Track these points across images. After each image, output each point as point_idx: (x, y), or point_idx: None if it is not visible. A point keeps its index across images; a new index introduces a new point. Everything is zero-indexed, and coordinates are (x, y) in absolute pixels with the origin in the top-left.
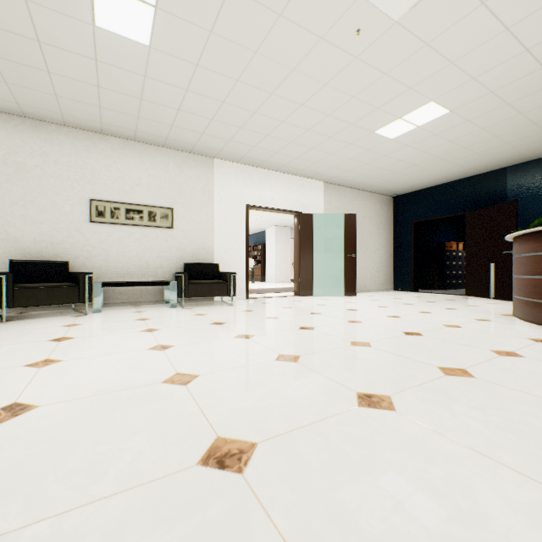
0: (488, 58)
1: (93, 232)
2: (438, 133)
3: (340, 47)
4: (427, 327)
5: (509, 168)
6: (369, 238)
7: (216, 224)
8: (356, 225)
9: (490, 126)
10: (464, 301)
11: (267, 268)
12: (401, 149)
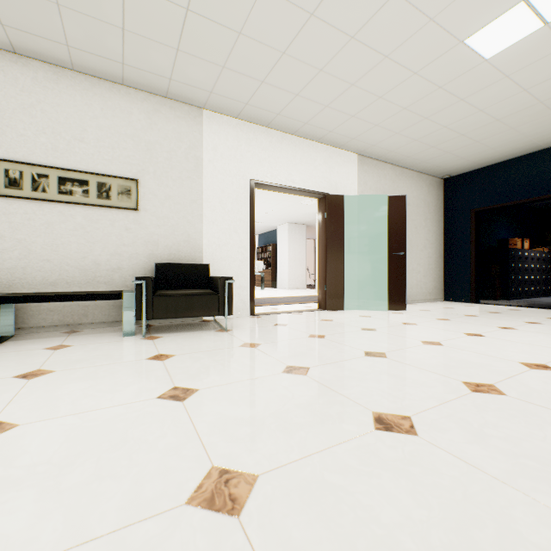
0: None
1: (0, 212)
2: None
3: None
4: None
5: None
6: (415, 232)
7: (206, 207)
8: None
9: None
10: None
11: (278, 272)
12: (492, 84)
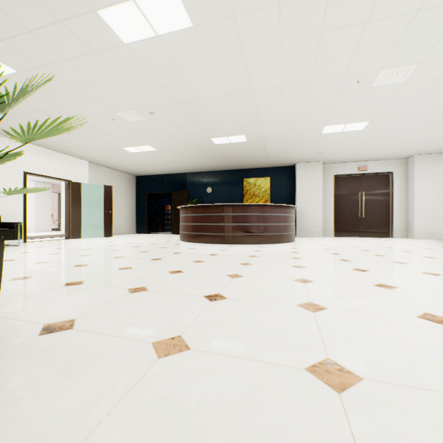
0: (166, 140)
1: None
2: (154, 155)
3: (105, 120)
4: (144, 244)
5: (188, 174)
6: (121, 201)
7: None
8: (113, 192)
9: (175, 158)
10: (168, 236)
11: None
12: (138, 157)
